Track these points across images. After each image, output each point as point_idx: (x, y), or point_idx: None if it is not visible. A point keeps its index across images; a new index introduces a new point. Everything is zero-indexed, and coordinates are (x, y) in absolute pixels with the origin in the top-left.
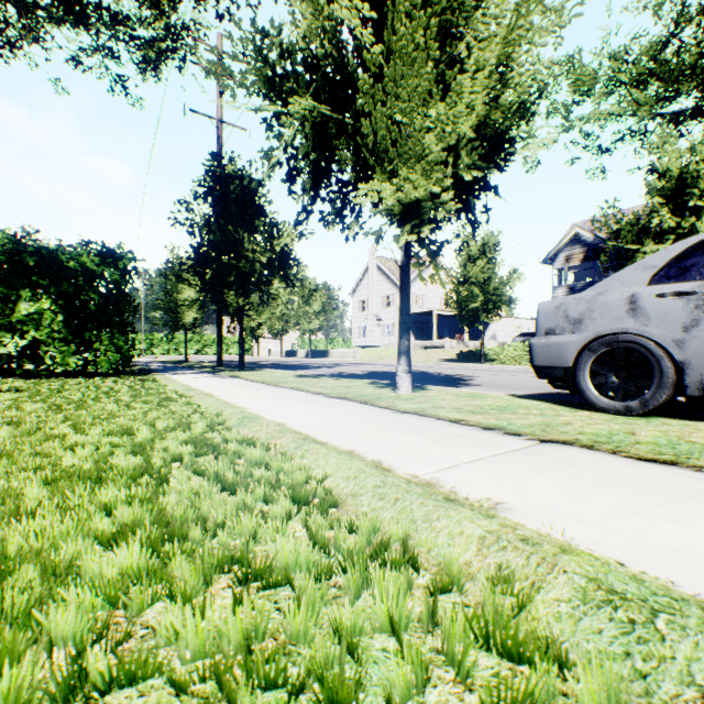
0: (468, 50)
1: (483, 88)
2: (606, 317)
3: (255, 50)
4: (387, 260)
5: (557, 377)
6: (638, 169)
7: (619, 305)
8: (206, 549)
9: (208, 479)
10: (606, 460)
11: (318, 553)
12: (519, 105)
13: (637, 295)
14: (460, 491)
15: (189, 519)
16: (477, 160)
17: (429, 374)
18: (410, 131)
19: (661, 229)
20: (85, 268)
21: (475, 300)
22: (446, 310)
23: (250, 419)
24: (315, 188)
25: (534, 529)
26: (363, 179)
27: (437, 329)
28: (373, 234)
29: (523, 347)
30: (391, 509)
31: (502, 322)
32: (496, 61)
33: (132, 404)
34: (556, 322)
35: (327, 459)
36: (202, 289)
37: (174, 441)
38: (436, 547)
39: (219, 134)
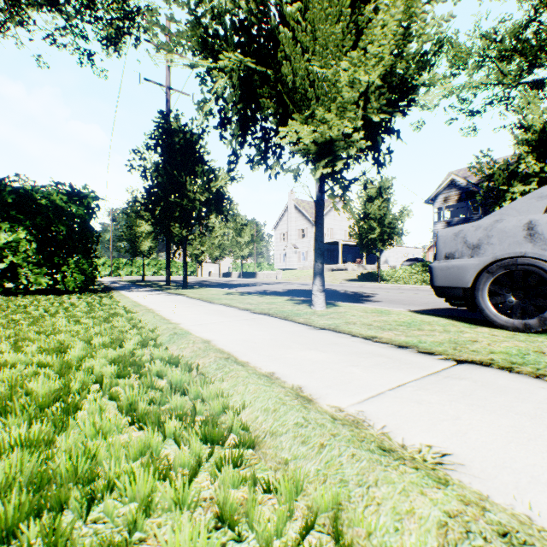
0: (374, 12)
1: (389, 41)
2: (504, 242)
3: (190, 13)
4: (302, 201)
5: (456, 296)
6: (503, 128)
7: (517, 231)
8: (77, 534)
9: (120, 408)
10: (535, 386)
11: (225, 534)
12: (422, 53)
13: (535, 222)
14: (393, 433)
15: (79, 471)
16: (384, 105)
17: (337, 291)
18: (326, 76)
19: (526, 173)
20: (55, 205)
21: (373, 232)
22: (348, 241)
23: (179, 336)
24: (242, 135)
25: (506, 508)
26: (283, 127)
27: (341, 255)
28: (292, 172)
29: (410, 269)
30: (315, 460)
31: (392, 250)
32: (403, 13)
33: (82, 319)
34: (455, 247)
35: (246, 384)
36: (153, 223)
37: (103, 359)
38: (378, 530)
39: (167, 98)
